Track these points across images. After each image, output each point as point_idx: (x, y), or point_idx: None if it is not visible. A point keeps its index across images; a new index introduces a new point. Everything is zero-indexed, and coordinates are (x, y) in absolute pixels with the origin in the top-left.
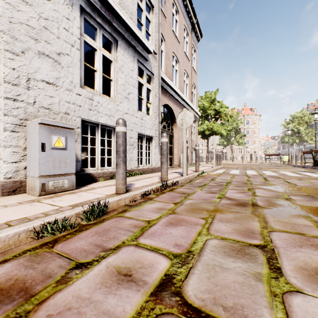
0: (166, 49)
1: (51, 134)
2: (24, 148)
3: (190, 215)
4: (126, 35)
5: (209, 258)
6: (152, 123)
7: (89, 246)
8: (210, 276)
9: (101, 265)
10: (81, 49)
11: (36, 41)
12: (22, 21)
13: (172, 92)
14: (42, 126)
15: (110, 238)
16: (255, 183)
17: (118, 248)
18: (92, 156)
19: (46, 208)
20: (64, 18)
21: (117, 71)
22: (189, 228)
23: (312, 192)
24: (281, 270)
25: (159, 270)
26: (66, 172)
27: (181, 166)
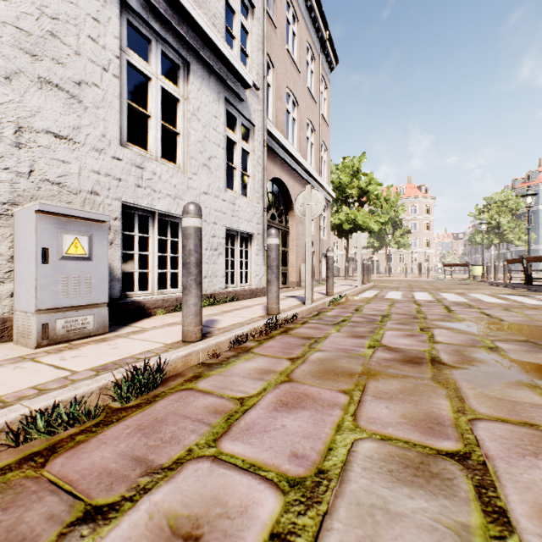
0: (277, 82)
1: (62, 231)
2: (10, 257)
3: (320, 385)
4: (205, 53)
5: (362, 488)
6: (251, 211)
7: (118, 462)
8: (366, 536)
9: (138, 512)
10: (122, 76)
11: (33, 59)
12: (5, 20)
13: (287, 156)
14: (43, 217)
15: (164, 441)
16: (432, 316)
17: (178, 465)
18: (145, 268)
19: (44, 375)
20: (90, 17)
21: (189, 117)
22: (319, 414)
23: (532, 334)
24: (508, 517)
25: (258, 522)
26: (90, 302)
27: (301, 285)
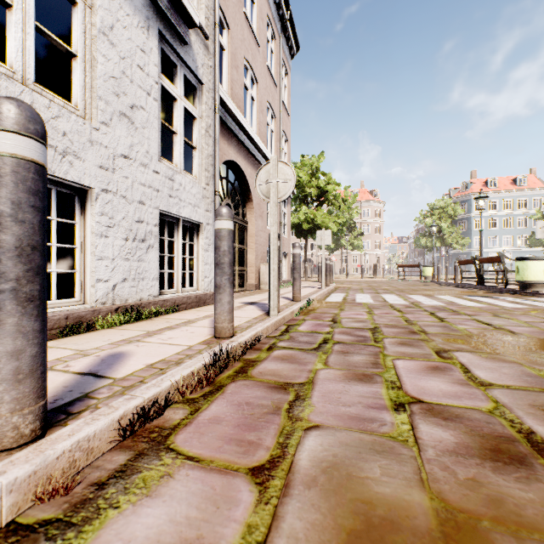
0: (232, 47)
1: None
2: None
3: None
4: None
5: None
6: (198, 193)
7: None
8: None
9: None
10: None
11: None
12: None
13: (245, 138)
14: None
15: None
16: (430, 328)
17: None
18: None
19: None
20: None
21: (94, 35)
22: None
23: None
24: None
25: None
26: None
27: (261, 288)
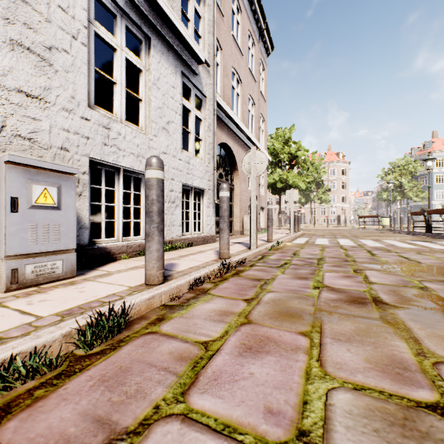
0: (224, 62)
1: (31, 182)
2: None
3: (279, 326)
4: (164, 31)
5: None
6: (203, 169)
7: (78, 425)
8: None
9: None
10: (90, 45)
11: (5, 22)
12: None
13: (232, 125)
14: (12, 168)
15: (129, 396)
16: (359, 259)
17: (144, 427)
18: (112, 218)
19: (8, 321)
20: None
21: (150, 86)
22: (284, 359)
23: None
24: None
25: None
26: (59, 248)
27: (244, 233)
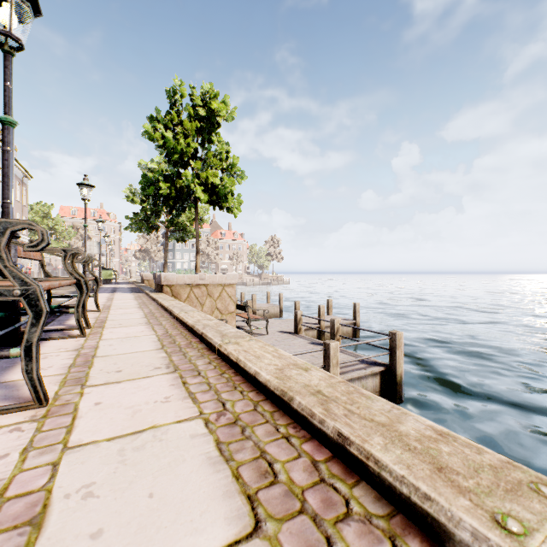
0: None
1: None
2: None
3: None
4: None
5: None
6: None
7: None
8: None
9: None
10: None
11: None
12: None
13: None
14: None
15: None
16: None
17: None
18: None
19: None
20: None
21: None
22: None
23: None
24: None
25: None
26: None
27: None
